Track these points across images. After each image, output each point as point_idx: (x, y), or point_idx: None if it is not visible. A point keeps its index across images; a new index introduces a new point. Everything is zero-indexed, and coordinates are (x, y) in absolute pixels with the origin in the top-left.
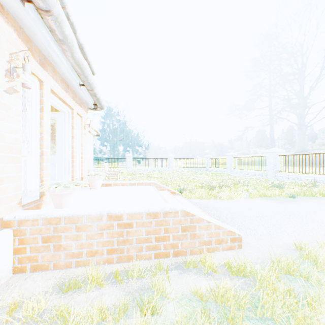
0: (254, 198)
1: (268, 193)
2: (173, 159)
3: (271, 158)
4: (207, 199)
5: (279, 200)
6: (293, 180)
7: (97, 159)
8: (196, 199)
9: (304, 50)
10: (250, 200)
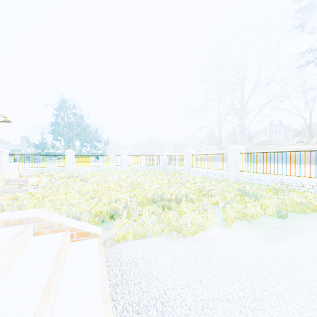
0: (232, 225)
1: (249, 211)
2: (126, 156)
3: (232, 156)
4: (157, 237)
5: (269, 226)
6: (257, 181)
7: (22, 156)
8: (134, 239)
9: (248, 60)
10: (228, 231)
